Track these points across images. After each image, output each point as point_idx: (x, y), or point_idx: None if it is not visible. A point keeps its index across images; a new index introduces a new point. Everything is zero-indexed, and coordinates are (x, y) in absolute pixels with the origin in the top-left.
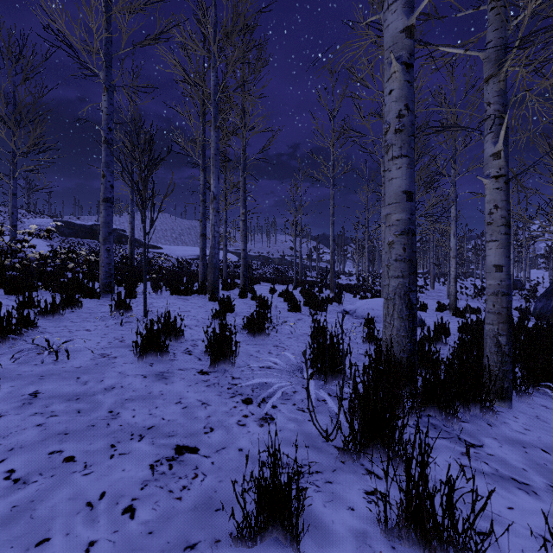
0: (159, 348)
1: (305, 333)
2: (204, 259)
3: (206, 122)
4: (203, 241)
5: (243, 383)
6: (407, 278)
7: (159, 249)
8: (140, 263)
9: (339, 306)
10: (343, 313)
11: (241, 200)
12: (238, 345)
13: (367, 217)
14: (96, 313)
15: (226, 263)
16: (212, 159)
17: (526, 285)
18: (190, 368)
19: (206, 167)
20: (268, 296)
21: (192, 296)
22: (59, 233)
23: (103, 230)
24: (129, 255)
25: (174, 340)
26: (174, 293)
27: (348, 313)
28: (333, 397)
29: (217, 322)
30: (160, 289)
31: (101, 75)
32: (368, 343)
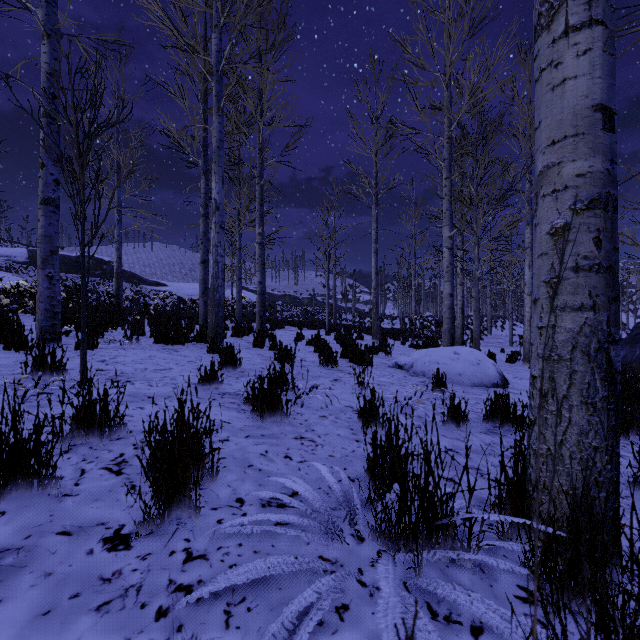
0: (32, 471)
1: (348, 407)
2: (205, 295)
3: (209, 109)
4: (204, 270)
5: (208, 578)
6: (604, 311)
7: (163, 286)
8: (136, 302)
9: (387, 357)
10: (395, 367)
11: (257, 216)
12: (230, 439)
13: (414, 248)
14: (0, 376)
15: (240, 302)
16: (215, 154)
17: None
18: (92, 524)
19: (209, 169)
20: (293, 345)
21: (185, 346)
22: (35, 266)
23: (41, 246)
24: (114, 291)
25: (98, 436)
26: (160, 341)
27: (402, 367)
28: (444, 628)
29: (206, 389)
30: (142, 335)
31: (39, 14)
32: (451, 423)
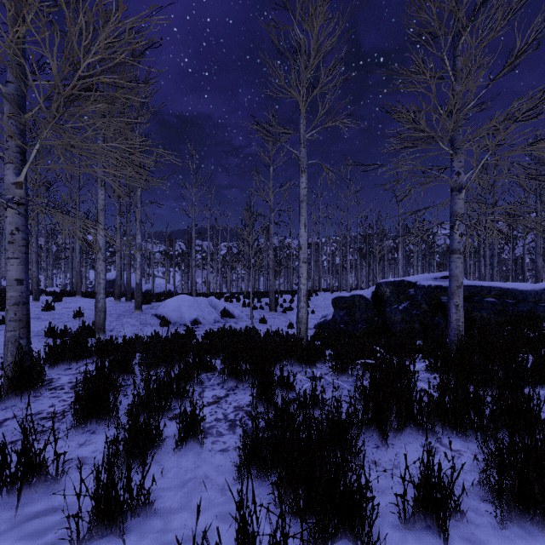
0: None
1: None
2: None
3: None
4: None
5: None
6: None
7: None
8: None
9: None
10: None
11: None
12: None
13: None
14: None
15: None
16: None
17: (87, 281)
18: None
19: None
20: None
21: None
22: None
23: None
24: None
25: None
26: None
27: None
28: None
29: None
30: None
31: None
32: None
